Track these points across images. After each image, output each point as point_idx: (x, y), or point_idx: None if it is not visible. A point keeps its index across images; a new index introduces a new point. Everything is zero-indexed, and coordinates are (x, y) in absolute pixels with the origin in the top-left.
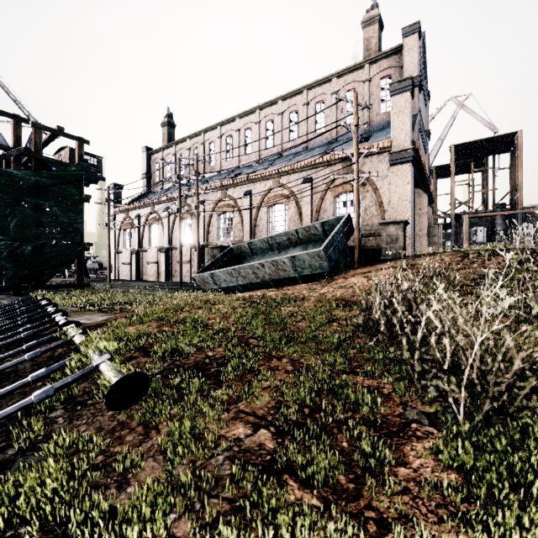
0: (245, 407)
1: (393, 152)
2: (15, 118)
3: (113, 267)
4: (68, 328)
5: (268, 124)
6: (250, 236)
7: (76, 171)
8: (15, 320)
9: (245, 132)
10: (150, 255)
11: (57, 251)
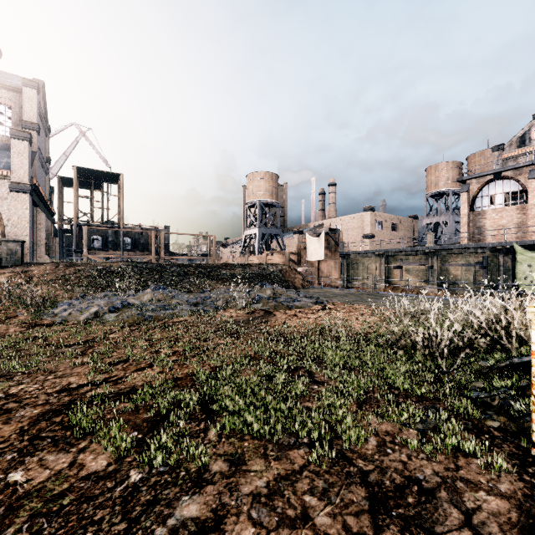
0: None
1: (14, 182)
2: None
3: None
4: None
5: None
6: None
7: None
8: None
9: None
10: None
11: None
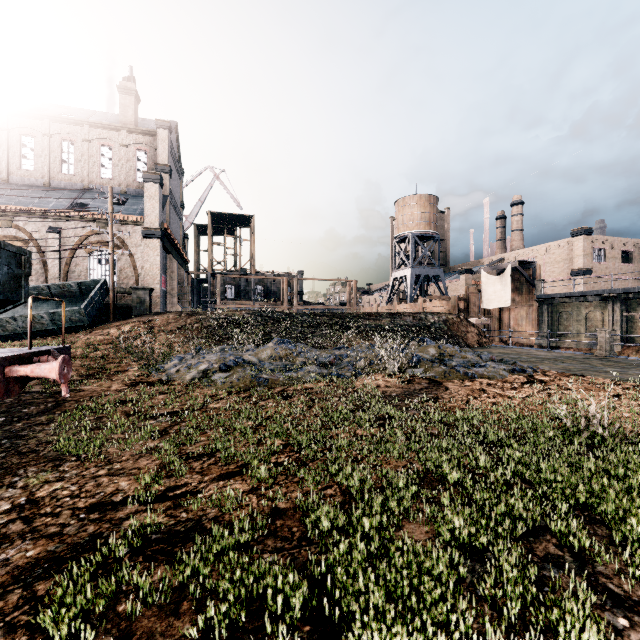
0: None
1: (146, 228)
2: None
3: None
4: None
5: None
6: None
7: None
8: None
9: None
10: None
11: None
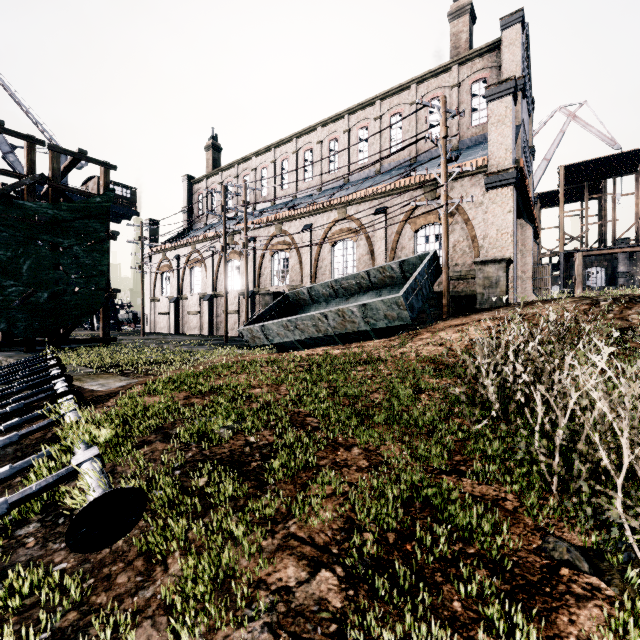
0: (297, 528)
1: (490, 173)
2: (29, 140)
3: (148, 318)
4: (63, 400)
5: (332, 144)
6: (310, 280)
7: (102, 203)
8: (11, 386)
9: (304, 154)
10: (192, 303)
11: (79, 299)
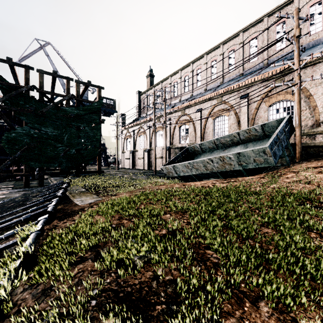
0: None
1: None
2: (67, 79)
3: (121, 161)
4: (40, 219)
5: (213, 63)
6: (200, 140)
7: (97, 106)
8: (40, 199)
9: (196, 71)
10: (140, 153)
11: (87, 152)
